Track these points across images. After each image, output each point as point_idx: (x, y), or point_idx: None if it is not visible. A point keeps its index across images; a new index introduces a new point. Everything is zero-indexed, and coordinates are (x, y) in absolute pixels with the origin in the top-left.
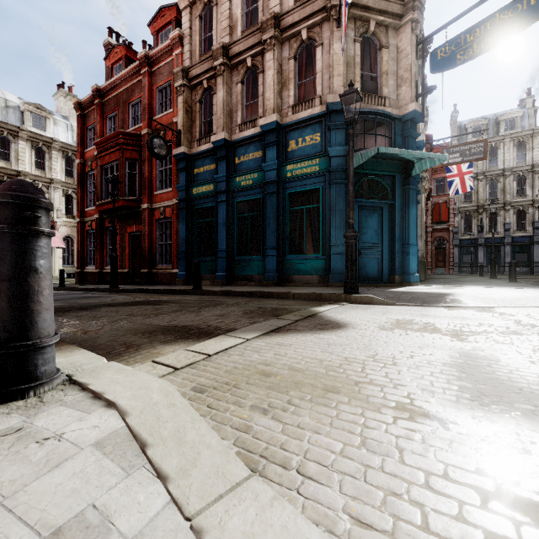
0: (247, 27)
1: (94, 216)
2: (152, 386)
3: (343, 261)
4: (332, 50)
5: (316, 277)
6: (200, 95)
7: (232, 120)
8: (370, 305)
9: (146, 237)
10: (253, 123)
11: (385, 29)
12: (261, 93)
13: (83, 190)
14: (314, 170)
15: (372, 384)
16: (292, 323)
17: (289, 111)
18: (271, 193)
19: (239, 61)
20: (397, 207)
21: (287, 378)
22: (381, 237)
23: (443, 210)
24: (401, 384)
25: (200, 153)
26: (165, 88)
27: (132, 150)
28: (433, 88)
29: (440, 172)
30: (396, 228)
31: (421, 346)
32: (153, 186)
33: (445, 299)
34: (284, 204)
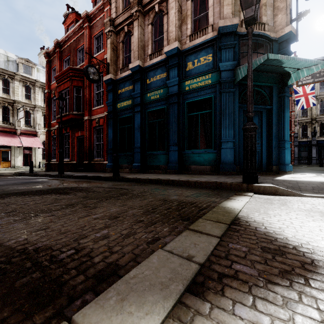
0: None
1: (56, 126)
2: None
3: (231, 154)
4: None
5: (208, 167)
6: (123, 38)
7: (144, 52)
8: (277, 196)
9: (86, 139)
10: (159, 52)
11: None
12: (166, 30)
13: (50, 110)
14: (207, 83)
15: None
16: (217, 246)
17: (187, 40)
18: (173, 103)
19: (149, 8)
20: (274, 111)
21: None
22: (261, 135)
23: None
24: None
25: (122, 78)
26: (99, 36)
27: (78, 80)
28: (307, 11)
29: None
30: (273, 128)
31: None
32: (92, 104)
33: None
34: (183, 111)
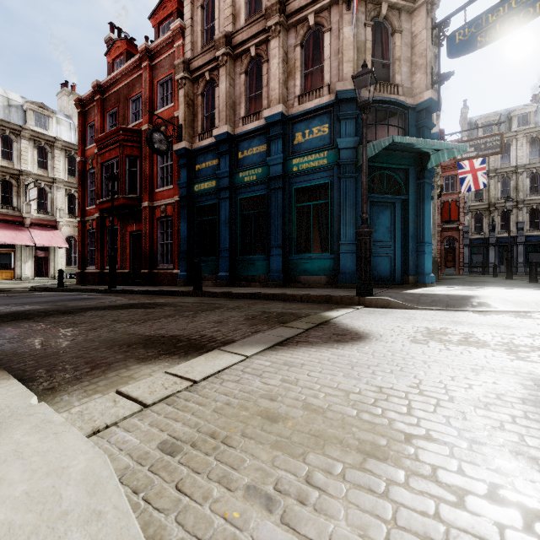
0: (250, 15)
1: (95, 215)
2: (73, 467)
3: (353, 260)
4: (341, 35)
5: (324, 277)
6: (202, 88)
7: (235, 112)
8: (387, 309)
9: (146, 237)
10: (257, 115)
11: (398, 13)
12: (265, 84)
13: (84, 189)
14: (322, 164)
15: (432, 440)
16: (302, 333)
17: (295, 102)
18: (276, 188)
19: (242, 50)
20: (411, 203)
21: (302, 425)
22: (394, 235)
23: (453, 208)
24: (477, 441)
25: (202, 148)
26: (166, 82)
27: (133, 146)
28: (450, 73)
29: (449, 169)
30: (410, 225)
31: (475, 368)
32: (154, 183)
33: (472, 302)
34: (289, 200)
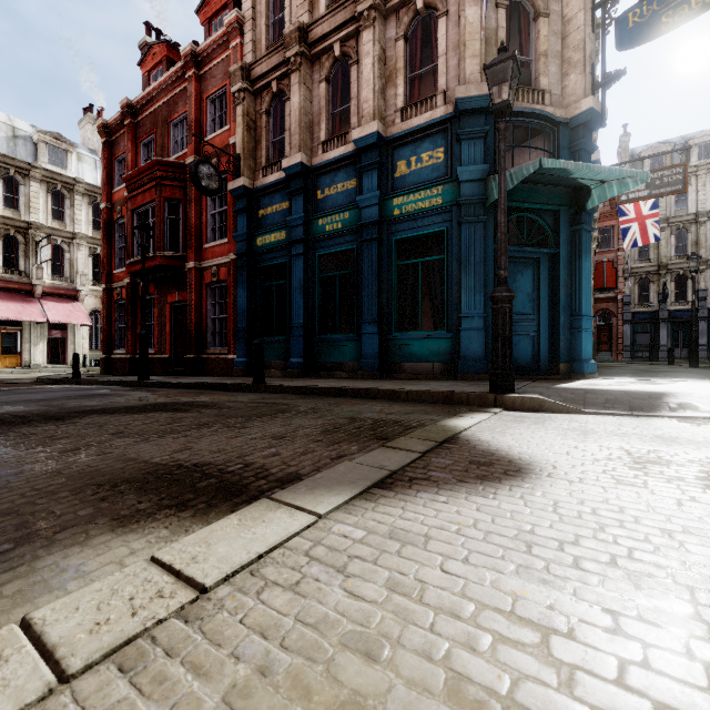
0: None
1: (124, 281)
2: None
3: (480, 341)
4: (463, 19)
5: (437, 365)
6: (268, 104)
7: (312, 136)
8: (540, 413)
9: (192, 309)
10: (342, 138)
11: None
12: (355, 94)
13: (111, 246)
14: (435, 204)
15: None
16: (417, 460)
17: (396, 117)
18: (370, 240)
19: (323, 48)
20: (563, 259)
21: None
22: (538, 305)
23: (608, 271)
24: None
25: (268, 187)
26: (219, 98)
27: (174, 186)
28: (621, 72)
29: (603, 219)
30: (560, 291)
31: None
32: (203, 236)
33: (668, 403)
34: (389, 256)
